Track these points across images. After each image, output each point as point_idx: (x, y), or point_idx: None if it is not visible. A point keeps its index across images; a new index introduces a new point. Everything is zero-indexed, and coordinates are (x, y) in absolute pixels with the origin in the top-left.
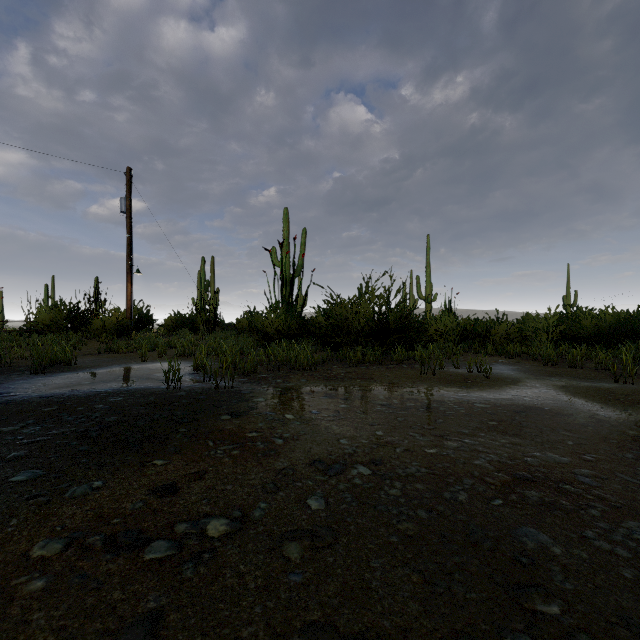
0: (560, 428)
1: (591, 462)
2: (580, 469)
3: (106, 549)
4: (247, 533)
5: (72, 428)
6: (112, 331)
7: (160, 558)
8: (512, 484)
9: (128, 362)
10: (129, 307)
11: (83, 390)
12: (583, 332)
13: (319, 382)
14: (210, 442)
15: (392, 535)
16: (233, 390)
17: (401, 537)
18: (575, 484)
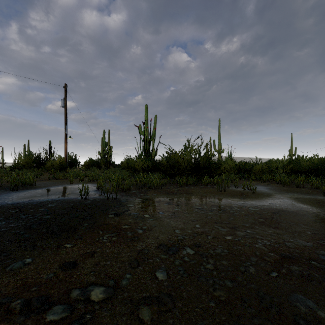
0: (300, 223)
1: (324, 245)
2: (319, 250)
3: (22, 312)
4: (116, 298)
5: (23, 223)
6: (57, 168)
7: (56, 319)
8: (281, 261)
9: (63, 184)
10: (65, 155)
11: (36, 200)
12: (302, 168)
13: (163, 195)
14: (100, 232)
15: (211, 300)
16: (116, 200)
17: (216, 302)
18: (319, 261)
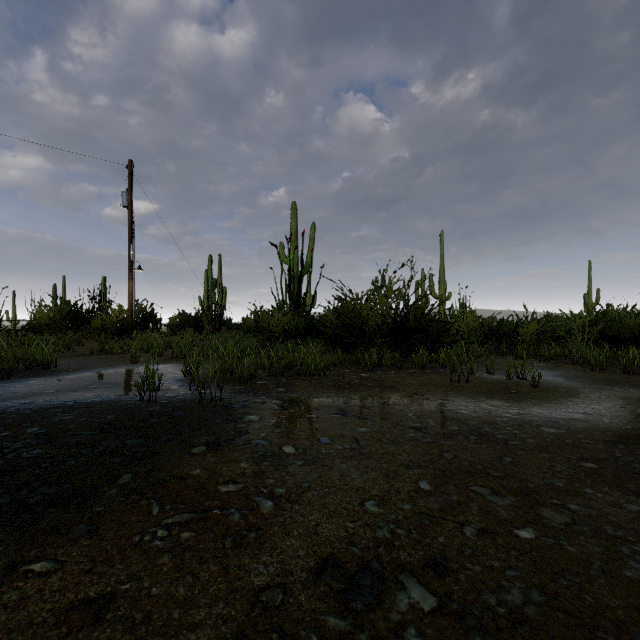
0: None
1: None
2: None
3: None
4: None
5: None
6: (112, 330)
7: None
8: None
9: (116, 364)
10: (130, 305)
11: (37, 402)
12: (625, 332)
13: (329, 392)
14: (155, 506)
15: None
16: (222, 403)
17: None
18: None
